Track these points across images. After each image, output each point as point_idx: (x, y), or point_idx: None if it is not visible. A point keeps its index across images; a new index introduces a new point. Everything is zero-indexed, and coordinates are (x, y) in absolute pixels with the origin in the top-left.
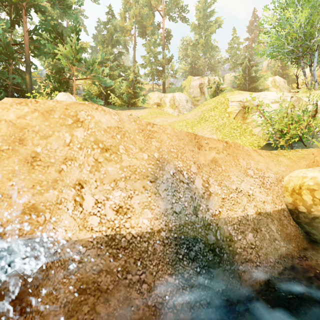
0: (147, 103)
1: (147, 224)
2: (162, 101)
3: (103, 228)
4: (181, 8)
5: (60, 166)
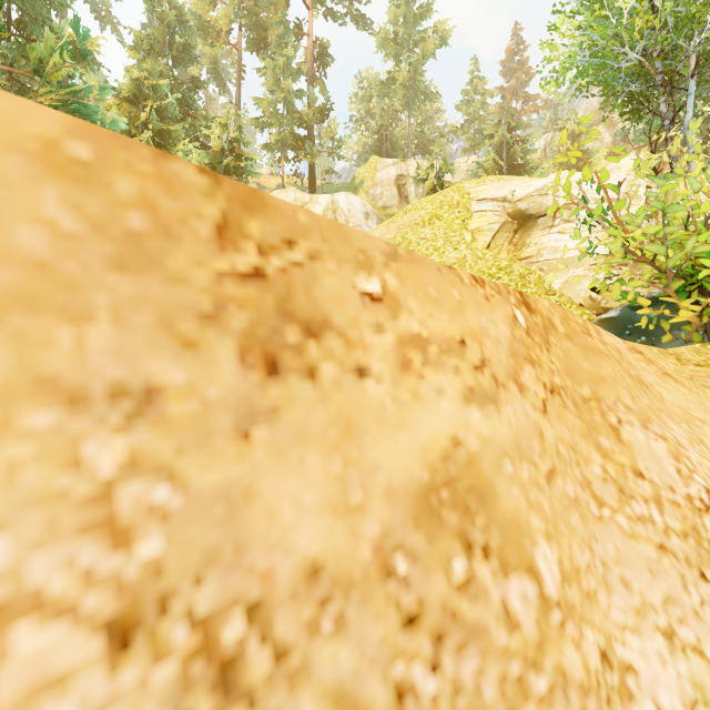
0: None
1: None
2: None
3: None
4: None
5: None
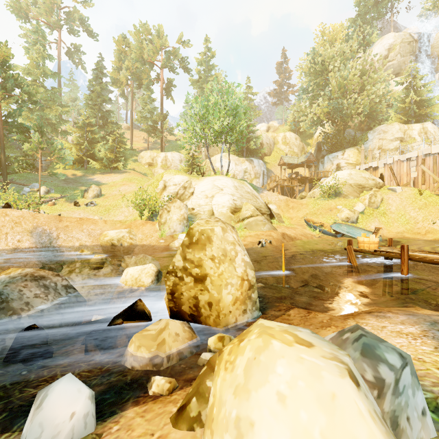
0: (139, 162)
1: (28, 245)
2: (155, 160)
3: (13, 246)
4: (181, 59)
5: (1, 228)
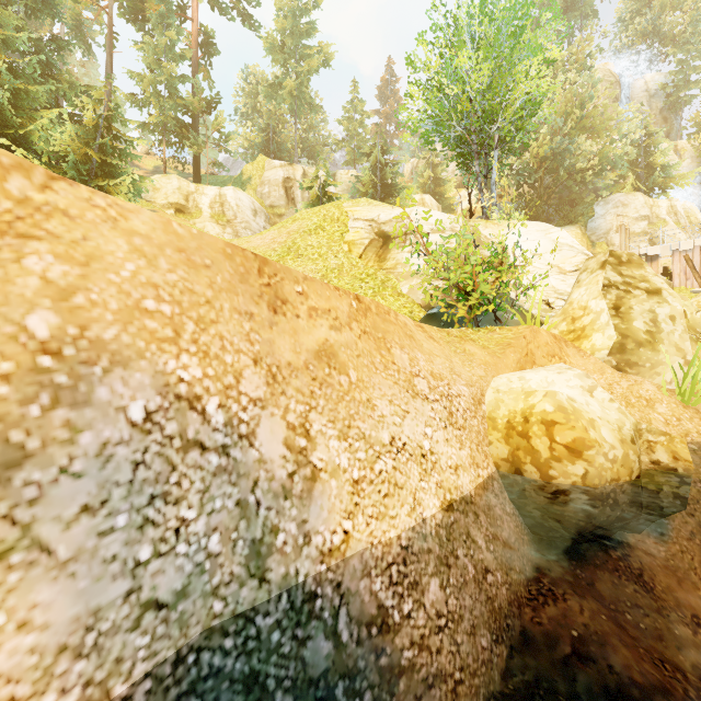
0: (147, 200)
1: None
2: (192, 201)
3: None
4: None
5: None
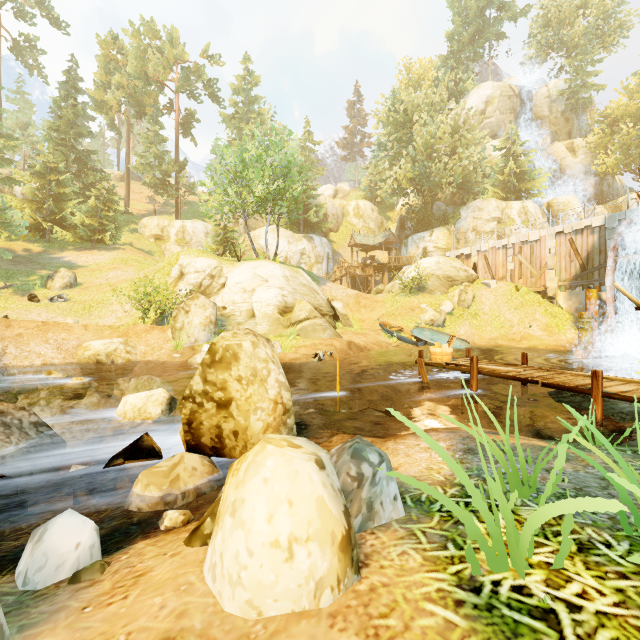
0: (140, 233)
1: None
2: (166, 232)
3: None
4: (208, 82)
5: None
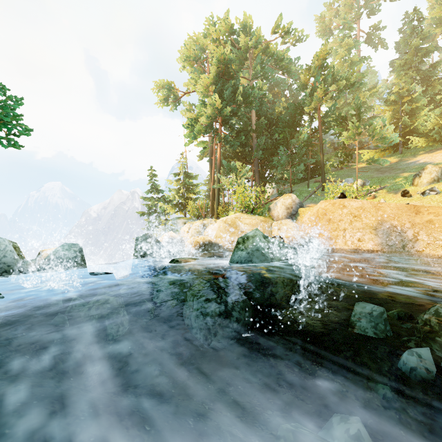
0: None
1: (371, 247)
2: None
3: (352, 246)
4: None
5: (338, 223)
